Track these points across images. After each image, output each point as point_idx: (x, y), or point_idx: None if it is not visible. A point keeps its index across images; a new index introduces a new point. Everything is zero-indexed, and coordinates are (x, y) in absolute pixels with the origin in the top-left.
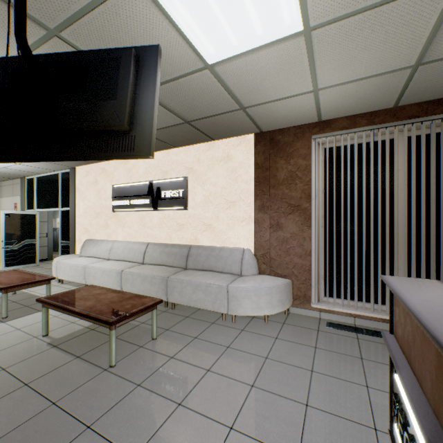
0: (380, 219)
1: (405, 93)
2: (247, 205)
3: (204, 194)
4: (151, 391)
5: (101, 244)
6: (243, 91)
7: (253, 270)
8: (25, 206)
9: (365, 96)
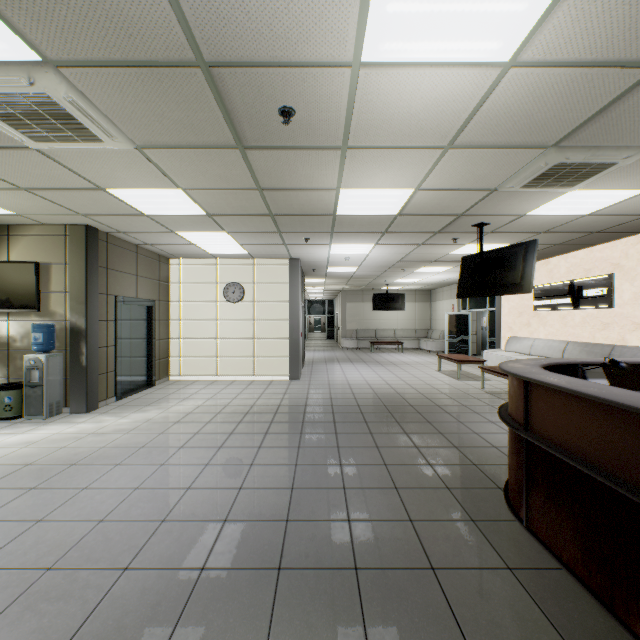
0: None
1: None
2: None
3: (632, 291)
4: None
5: (522, 341)
6: (633, 211)
7: None
8: (459, 307)
9: None
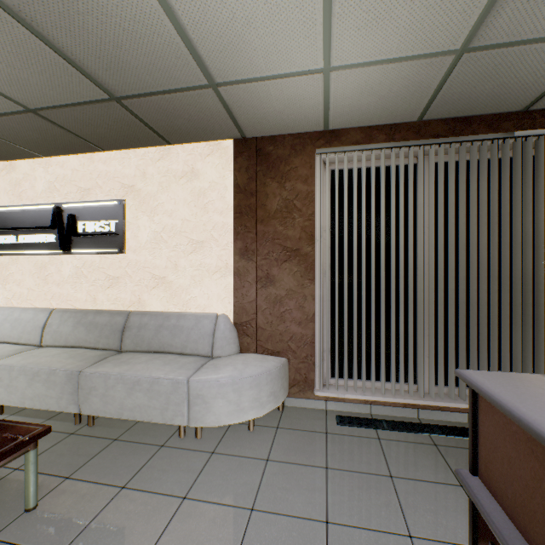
0: (403, 270)
1: (436, 99)
2: (222, 247)
3: (154, 229)
4: None
5: None
6: (213, 44)
7: (232, 347)
8: None
9: (390, 95)
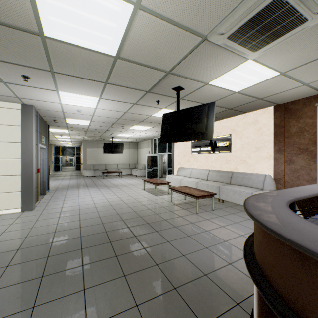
0: None
1: None
2: (268, 149)
3: (241, 143)
4: (211, 221)
5: (186, 170)
6: (257, 94)
7: (271, 187)
8: (152, 152)
9: None
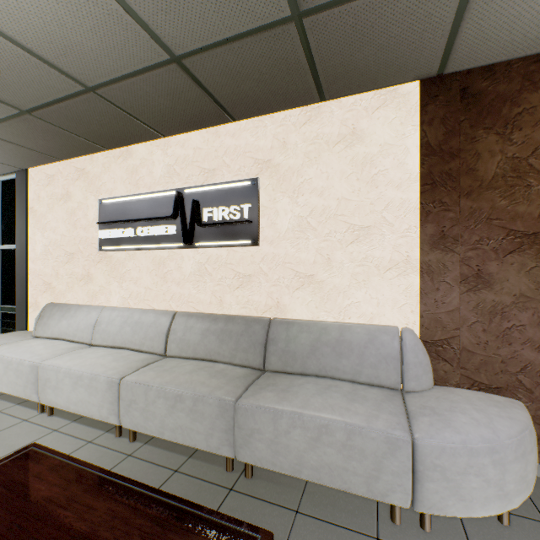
0: None
1: None
2: (400, 234)
3: (297, 214)
4: None
5: (76, 314)
6: None
7: (428, 377)
8: None
9: None
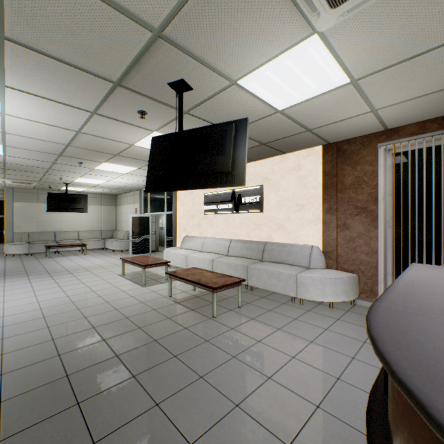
0: None
1: None
2: (315, 208)
3: (277, 199)
4: (240, 332)
5: (195, 240)
6: (308, 120)
7: (320, 264)
8: (142, 211)
9: (429, 107)
